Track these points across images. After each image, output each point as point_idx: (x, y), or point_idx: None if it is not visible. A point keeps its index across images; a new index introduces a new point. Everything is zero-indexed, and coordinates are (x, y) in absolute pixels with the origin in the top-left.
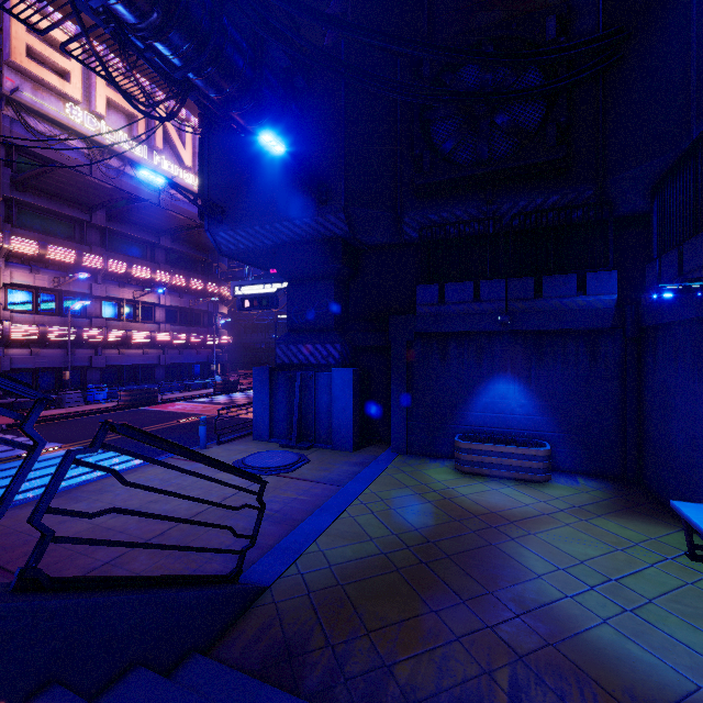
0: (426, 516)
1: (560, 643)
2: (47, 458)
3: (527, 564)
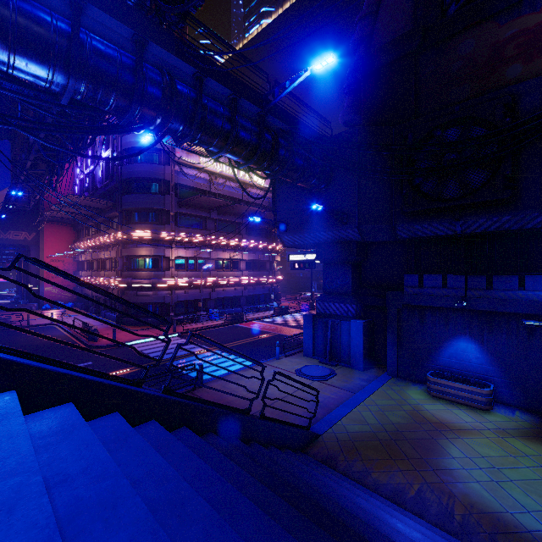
0: (400, 418)
1: (449, 483)
2: (207, 356)
3: (449, 451)
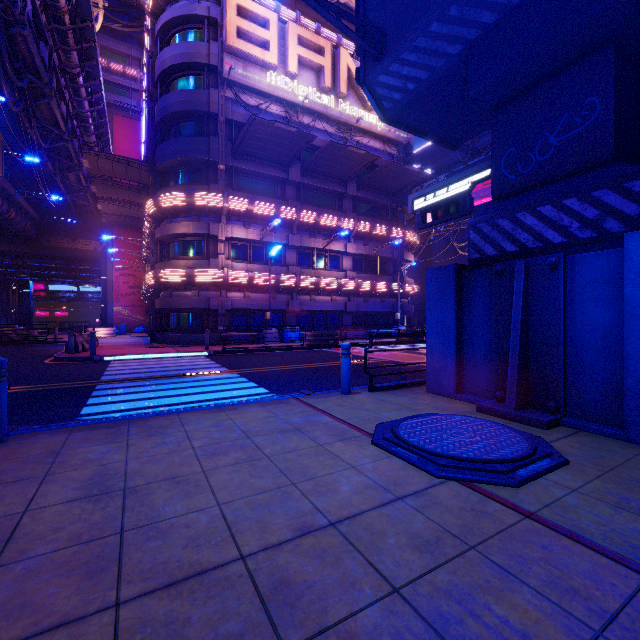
0: None
1: None
2: (199, 379)
3: None
